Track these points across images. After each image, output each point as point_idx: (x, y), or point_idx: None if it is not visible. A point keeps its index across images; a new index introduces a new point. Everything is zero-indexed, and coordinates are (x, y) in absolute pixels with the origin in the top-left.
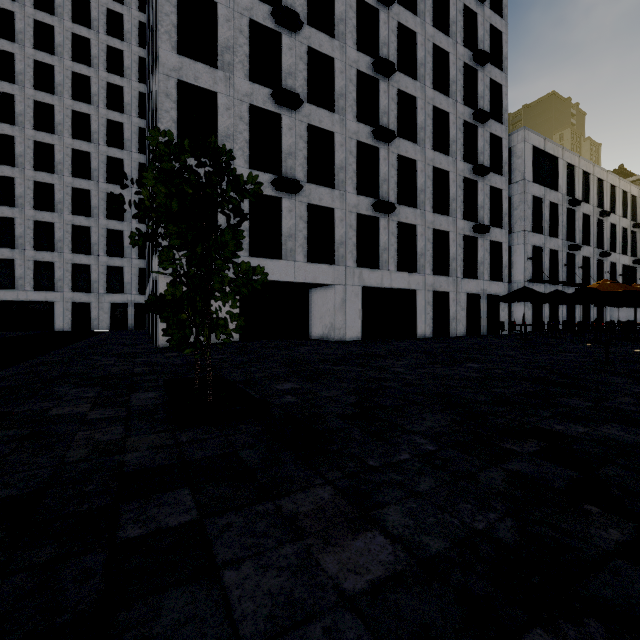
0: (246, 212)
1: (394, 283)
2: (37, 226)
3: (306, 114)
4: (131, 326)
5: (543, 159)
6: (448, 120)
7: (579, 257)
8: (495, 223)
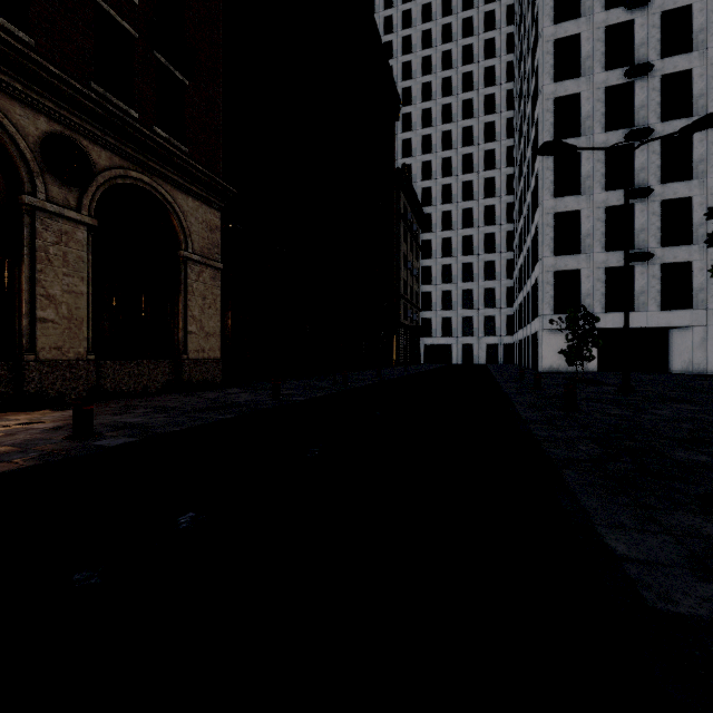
0: (602, 282)
1: None
2: (442, 294)
3: (658, 194)
4: (500, 361)
5: None
6: None
7: None
8: None
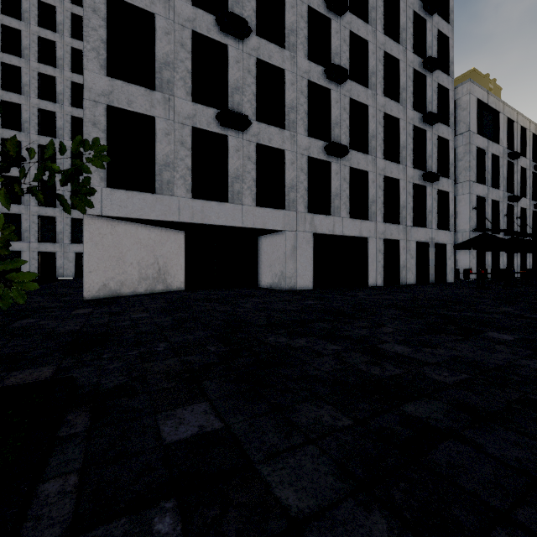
0: (188, 149)
1: (346, 230)
2: (4, 180)
3: (255, 47)
4: None
5: (485, 113)
6: (398, 67)
7: (517, 208)
8: (441, 173)
